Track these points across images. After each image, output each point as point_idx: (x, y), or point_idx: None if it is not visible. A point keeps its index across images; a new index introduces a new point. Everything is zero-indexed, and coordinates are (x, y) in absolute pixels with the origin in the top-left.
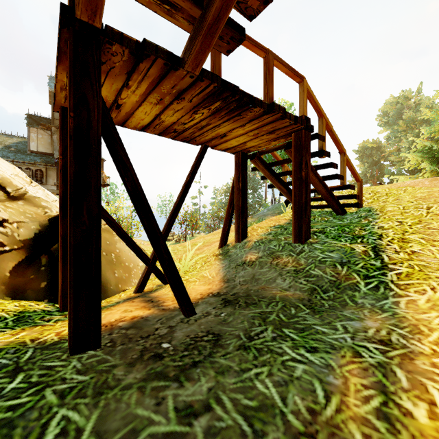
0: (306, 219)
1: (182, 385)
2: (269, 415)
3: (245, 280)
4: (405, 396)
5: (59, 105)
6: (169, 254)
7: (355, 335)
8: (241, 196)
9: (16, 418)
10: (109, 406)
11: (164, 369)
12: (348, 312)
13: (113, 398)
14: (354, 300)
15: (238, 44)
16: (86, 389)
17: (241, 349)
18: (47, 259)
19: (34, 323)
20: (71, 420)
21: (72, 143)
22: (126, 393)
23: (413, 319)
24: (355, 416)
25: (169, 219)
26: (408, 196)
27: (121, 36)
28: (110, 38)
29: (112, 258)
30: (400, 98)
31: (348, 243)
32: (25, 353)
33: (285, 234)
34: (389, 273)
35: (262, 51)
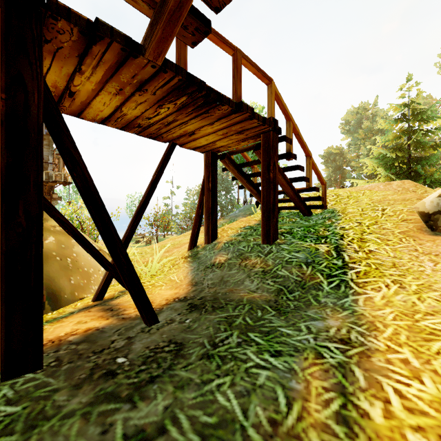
0: (274, 220)
1: (135, 406)
2: (229, 431)
3: (214, 283)
4: (363, 396)
5: None
6: (128, 259)
7: (318, 336)
8: (211, 196)
9: None
10: None
11: (116, 388)
12: (312, 312)
13: (49, 431)
14: (317, 300)
15: (203, 37)
16: (14, 424)
17: (204, 358)
18: None
19: None
20: None
21: (3, 130)
22: (66, 423)
23: (370, 316)
24: (316, 422)
25: (132, 220)
26: (366, 199)
27: (68, 11)
28: (54, 12)
29: (68, 264)
30: (360, 109)
31: (313, 243)
32: None
33: (255, 235)
34: (349, 272)
35: (230, 49)
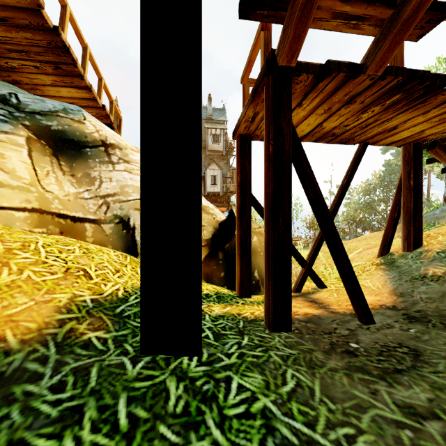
0: None
1: (392, 386)
2: None
3: (430, 298)
4: None
5: (238, 134)
6: (347, 259)
7: None
8: (413, 196)
9: (261, 363)
10: (325, 379)
11: (363, 365)
12: None
13: (325, 375)
14: None
15: (436, 24)
16: (298, 360)
17: None
18: (223, 255)
19: (229, 302)
20: (300, 378)
21: (272, 165)
22: (335, 374)
23: None
24: None
25: None
26: None
27: (307, 65)
28: (299, 71)
29: None
30: None
31: None
32: (239, 322)
33: None
34: None
35: None
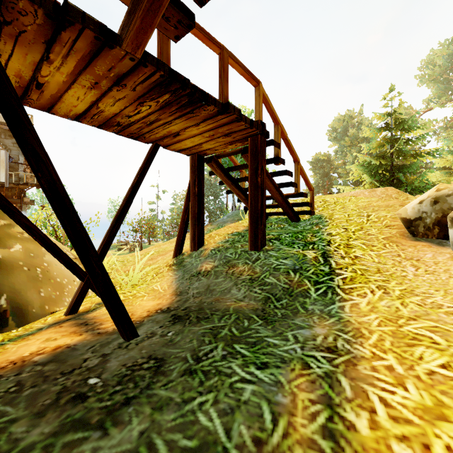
0: (262, 226)
1: (107, 434)
2: None
3: (199, 292)
4: (349, 407)
5: None
6: (103, 268)
7: (305, 345)
8: (197, 201)
9: None
10: None
11: (85, 414)
12: (299, 320)
13: None
14: (305, 307)
15: (187, 31)
16: None
17: (186, 374)
18: None
19: None
20: None
21: None
22: None
23: (356, 322)
24: (302, 438)
25: (111, 226)
26: (352, 205)
27: None
28: None
29: (38, 274)
30: (346, 117)
31: (300, 249)
32: None
33: (242, 241)
34: (336, 278)
35: (216, 47)
